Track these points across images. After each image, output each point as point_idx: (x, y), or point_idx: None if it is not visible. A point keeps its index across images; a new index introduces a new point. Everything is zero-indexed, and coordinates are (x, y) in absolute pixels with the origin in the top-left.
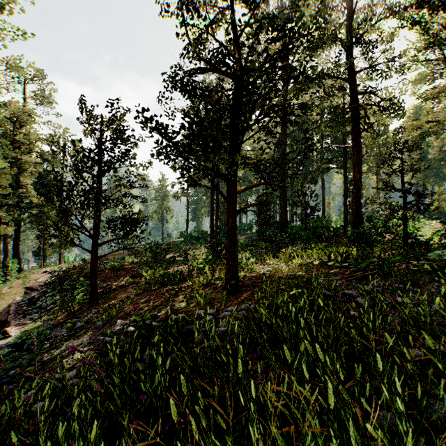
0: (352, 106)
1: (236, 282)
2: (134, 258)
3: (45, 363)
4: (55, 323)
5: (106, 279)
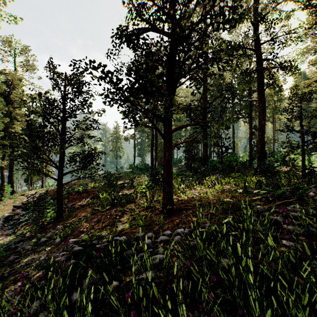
0: (259, 68)
1: (171, 206)
2: (95, 184)
3: (5, 278)
4: (28, 235)
5: (73, 200)
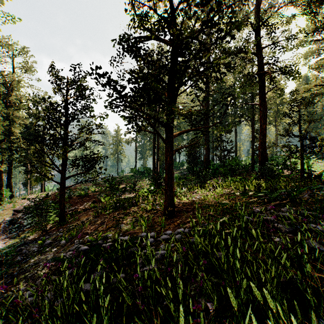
0: (260, 73)
1: (173, 208)
2: (96, 188)
3: (15, 277)
4: (32, 238)
5: (74, 204)
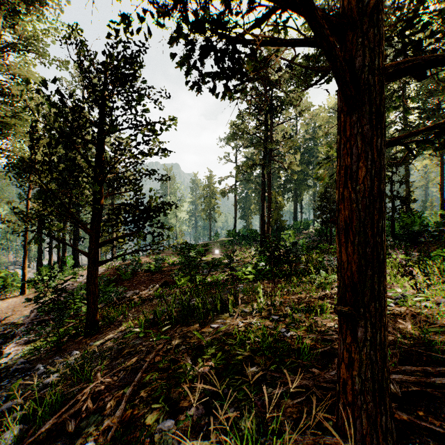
0: None
1: (387, 409)
2: (175, 259)
3: None
4: (37, 357)
5: (138, 285)
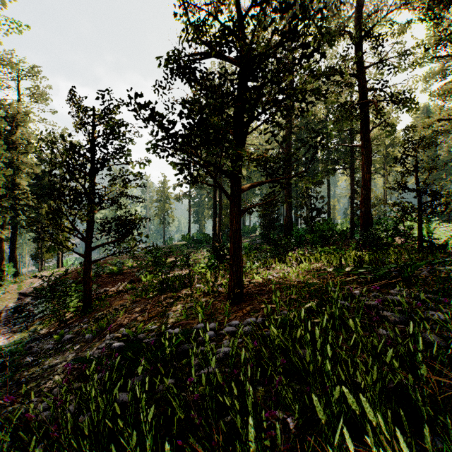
0: (362, 102)
1: (241, 290)
2: (133, 262)
3: (22, 384)
4: (45, 332)
5: (104, 284)
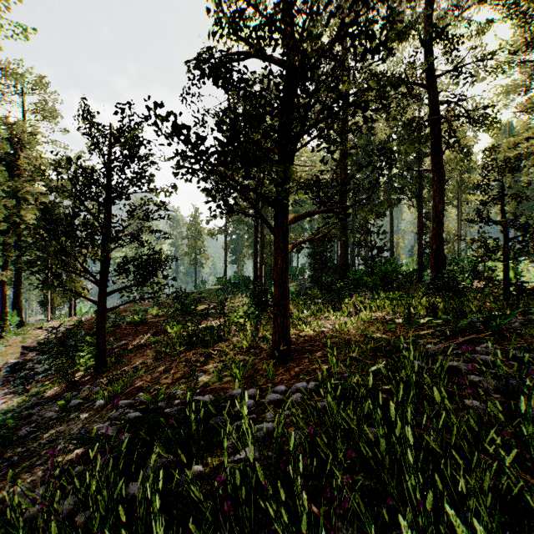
0: (433, 118)
1: (287, 346)
2: (159, 310)
3: (14, 464)
4: (50, 395)
5: (123, 337)
